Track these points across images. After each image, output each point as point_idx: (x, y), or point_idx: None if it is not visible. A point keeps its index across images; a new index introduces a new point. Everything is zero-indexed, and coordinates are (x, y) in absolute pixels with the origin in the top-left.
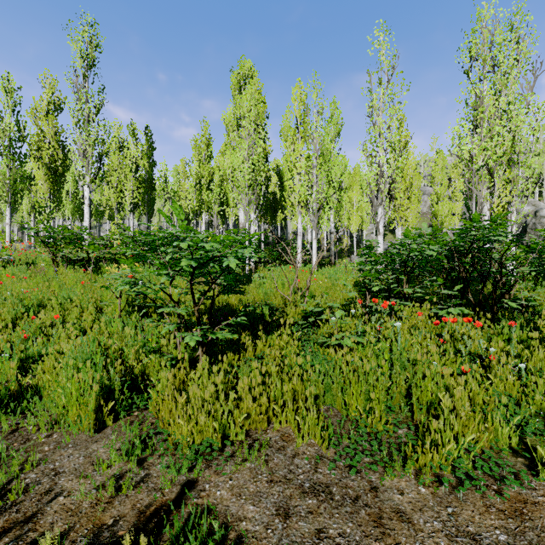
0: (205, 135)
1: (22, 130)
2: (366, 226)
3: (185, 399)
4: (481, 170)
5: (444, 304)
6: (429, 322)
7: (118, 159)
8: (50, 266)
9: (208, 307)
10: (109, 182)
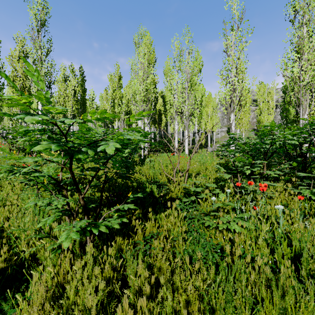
0: (117, 73)
1: (1, 68)
2: (215, 130)
3: (57, 312)
4: (307, 85)
5: (300, 184)
6: (306, 204)
7: (64, 88)
8: (7, 153)
9: (110, 185)
10: (58, 102)
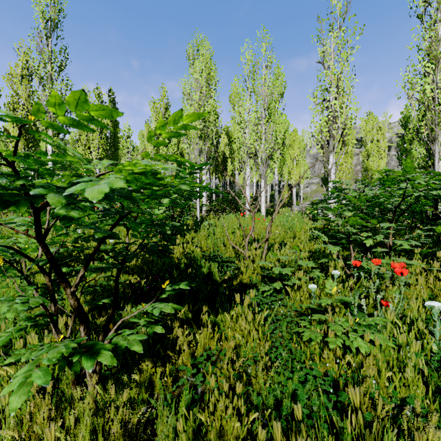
0: (163, 100)
1: None
2: (303, 181)
3: None
4: None
5: None
6: None
7: None
8: None
9: (144, 262)
10: (78, 141)
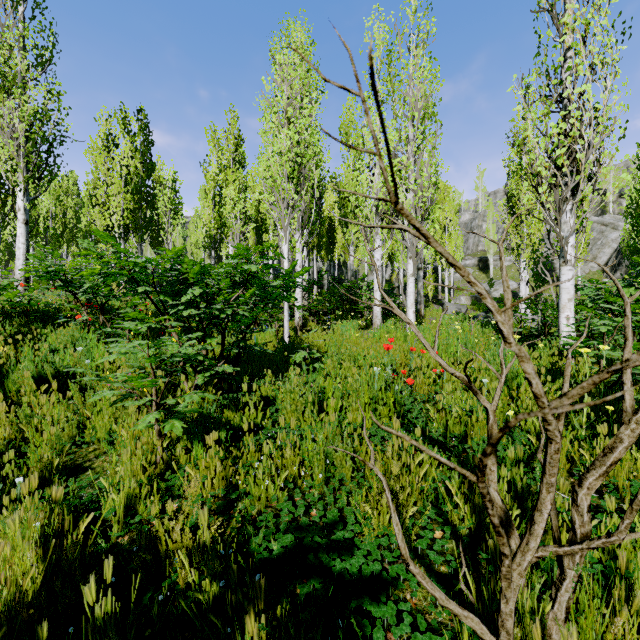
0: (233, 130)
1: None
2: None
3: None
4: None
5: None
6: None
7: (106, 164)
8: None
9: (43, 595)
10: (93, 197)
